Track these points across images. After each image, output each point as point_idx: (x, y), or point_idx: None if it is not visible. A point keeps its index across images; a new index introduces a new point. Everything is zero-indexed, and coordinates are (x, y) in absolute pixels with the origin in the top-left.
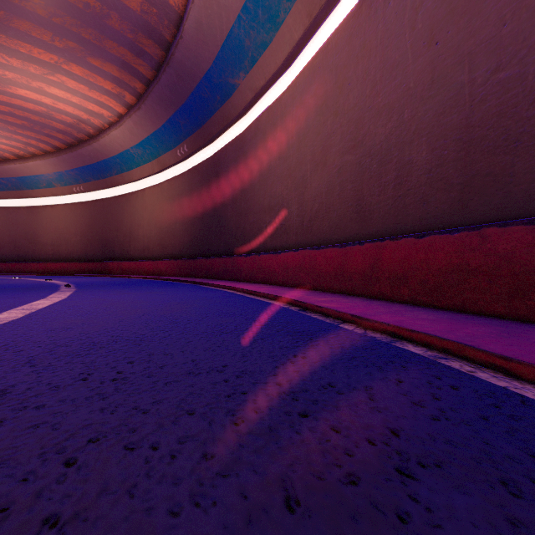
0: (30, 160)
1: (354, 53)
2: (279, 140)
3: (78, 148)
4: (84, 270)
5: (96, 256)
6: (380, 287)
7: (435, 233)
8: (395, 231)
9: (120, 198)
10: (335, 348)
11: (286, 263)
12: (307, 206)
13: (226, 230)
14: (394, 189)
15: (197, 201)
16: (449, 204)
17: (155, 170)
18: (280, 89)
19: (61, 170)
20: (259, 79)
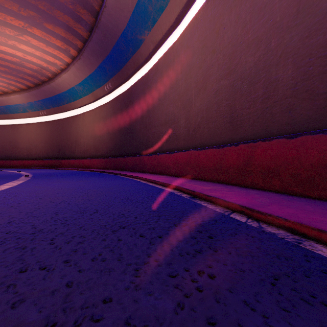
0: (11, 95)
1: (228, 4)
2: (172, 75)
3: (41, 86)
4: (47, 165)
5: (54, 156)
6: (253, 179)
7: (307, 134)
8: (263, 134)
9: (69, 119)
10: (242, 254)
11: (177, 160)
12: (192, 119)
13: (136, 138)
14: (262, 102)
15: (118, 119)
16: (314, 110)
17: (91, 100)
18: (172, 41)
19: (31, 101)
20: (158, 34)
